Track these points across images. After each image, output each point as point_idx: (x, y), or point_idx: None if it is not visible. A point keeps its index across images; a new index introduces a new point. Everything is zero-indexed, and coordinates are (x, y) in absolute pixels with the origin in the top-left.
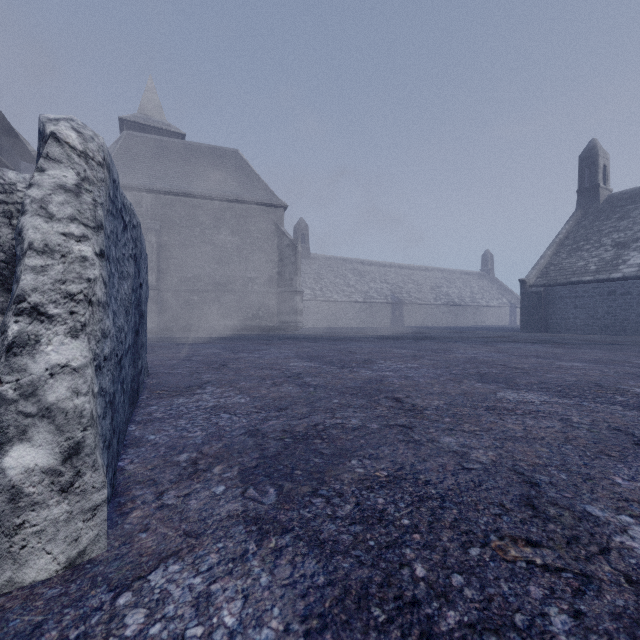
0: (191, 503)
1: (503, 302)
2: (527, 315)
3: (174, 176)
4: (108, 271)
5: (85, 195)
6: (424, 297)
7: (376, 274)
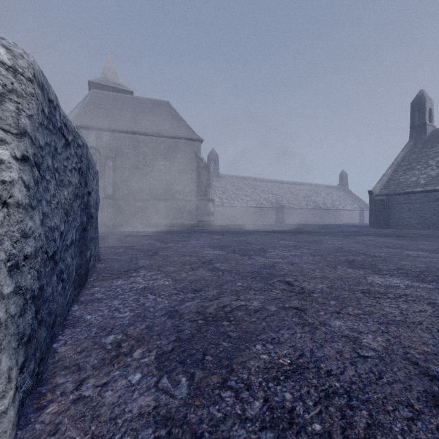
0: (106, 395)
1: (354, 207)
2: (374, 216)
3: (125, 120)
4: (35, 176)
5: (8, 103)
6: (298, 203)
7: (265, 187)
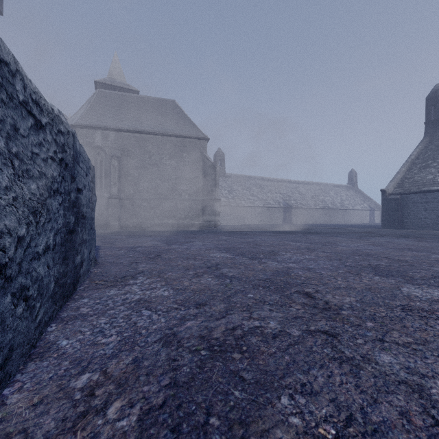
0: None
1: (364, 206)
2: (387, 216)
3: (130, 119)
4: None
5: None
6: (306, 203)
7: (272, 187)
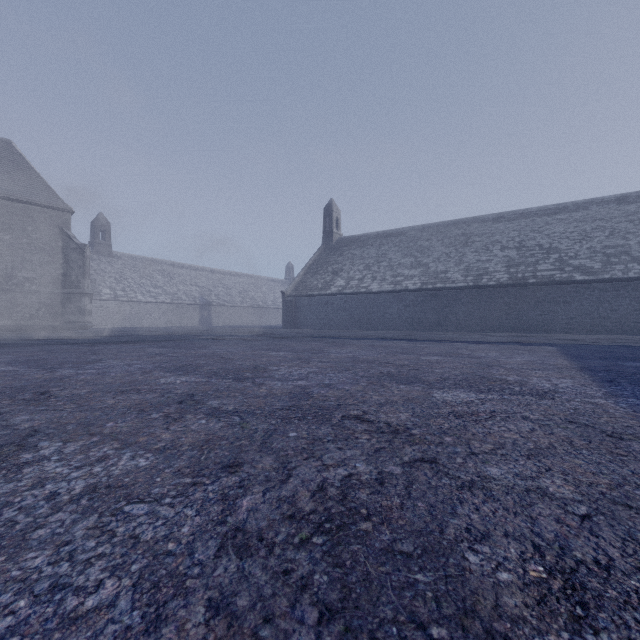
0: None
1: None
2: (286, 316)
3: None
4: None
5: None
6: (232, 300)
7: (187, 277)
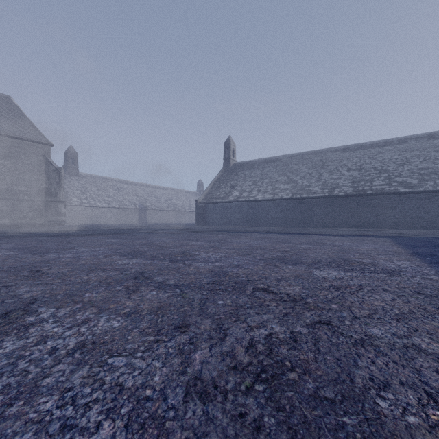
0: None
1: None
2: (198, 217)
3: None
4: None
5: None
6: (161, 205)
7: (130, 190)
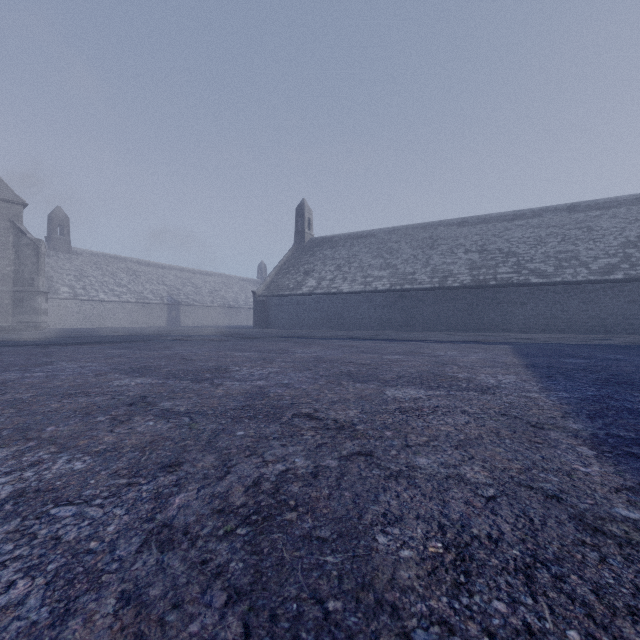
0: None
1: None
2: (257, 316)
3: None
4: None
5: None
6: (202, 299)
7: (154, 275)
